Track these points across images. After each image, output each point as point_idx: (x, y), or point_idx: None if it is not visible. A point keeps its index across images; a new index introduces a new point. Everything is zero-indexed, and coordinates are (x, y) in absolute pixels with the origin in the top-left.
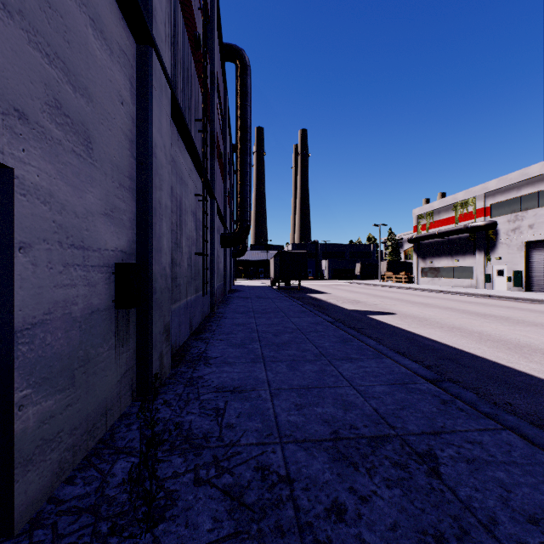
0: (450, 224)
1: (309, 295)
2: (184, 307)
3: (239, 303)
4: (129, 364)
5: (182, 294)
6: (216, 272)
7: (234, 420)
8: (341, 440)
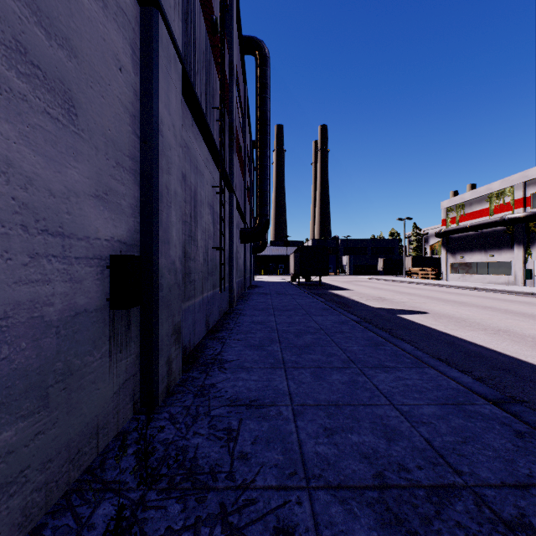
0: (484, 217)
1: (331, 291)
2: (200, 304)
3: (258, 300)
4: (130, 371)
5: (197, 290)
6: (235, 267)
7: (248, 447)
8: (389, 489)
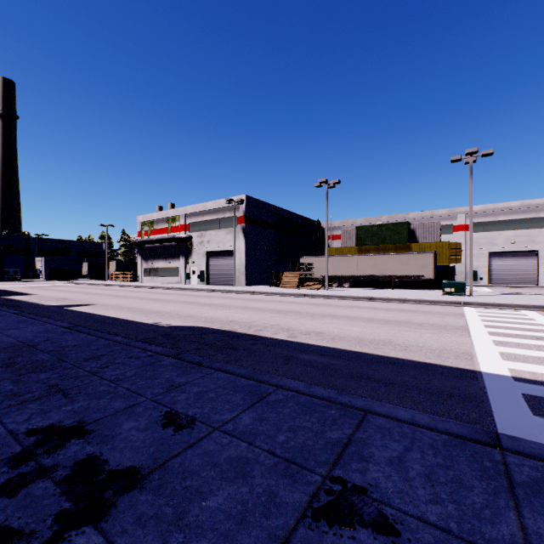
0: (165, 234)
1: (6, 297)
2: None
3: None
4: None
5: None
6: None
7: None
8: None
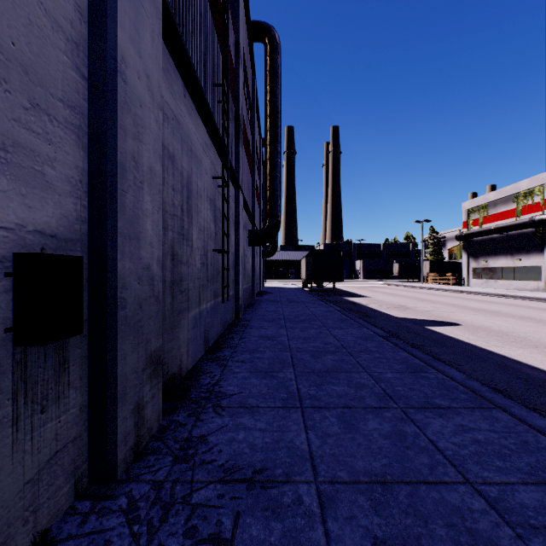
0: (510, 218)
1: (346, 298)
2: (196, 318)
3: (268, 308)
4: (66, 436)
5: (191, 301)
6: (241, 273)
7: None
8: None
